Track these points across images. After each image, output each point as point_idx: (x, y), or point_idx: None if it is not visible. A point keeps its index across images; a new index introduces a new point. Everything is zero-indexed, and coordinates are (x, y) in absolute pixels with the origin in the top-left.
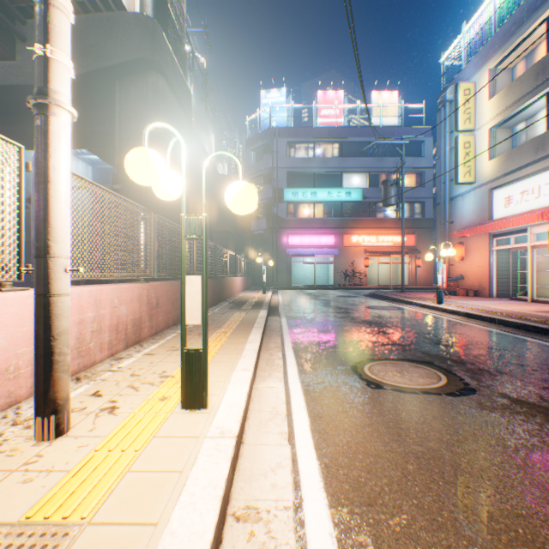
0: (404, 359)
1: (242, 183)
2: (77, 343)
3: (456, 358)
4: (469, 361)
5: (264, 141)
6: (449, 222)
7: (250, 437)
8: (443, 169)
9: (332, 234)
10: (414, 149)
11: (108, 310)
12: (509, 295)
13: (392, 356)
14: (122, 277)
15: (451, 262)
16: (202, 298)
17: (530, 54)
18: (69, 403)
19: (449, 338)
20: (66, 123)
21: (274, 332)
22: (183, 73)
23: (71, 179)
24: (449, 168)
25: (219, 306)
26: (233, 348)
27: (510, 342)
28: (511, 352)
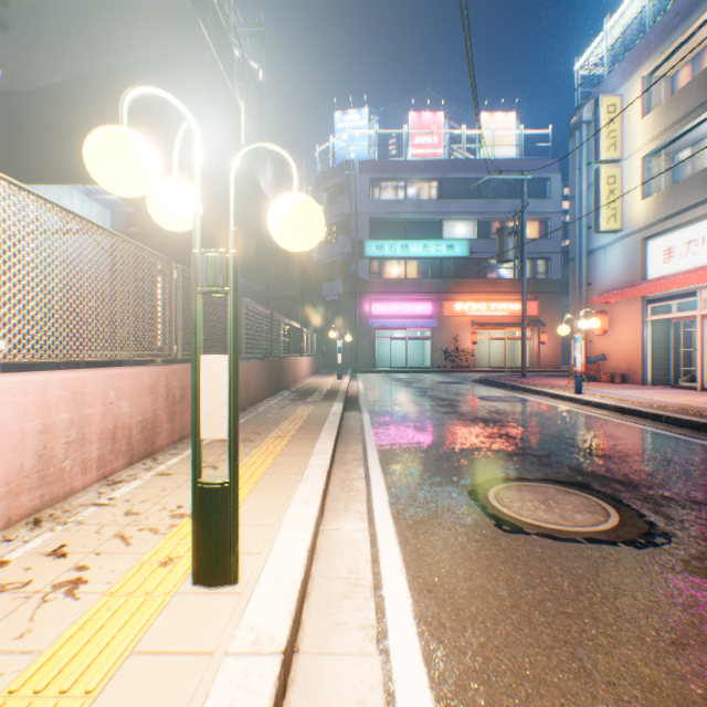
0: (546, 480)
1: (296, 194)
2: (38, 463)
3: (623, 478)
4: (643, 483)
5: (340, 177)
6: (586, 284)
7: (311, 636)
8: (577, 213)
9: (429, 301)
10: (537, 189)
11: (97, 408)
12: (669, 381)
13: (527, 474)
14: (122, 358)
15: (589, 336)
16: (229, 394)
17: (698, 56)
18: None
19: (603, 444)
20: None
21: (352, 435)
22: (228, 79)
23: (26, 200)
24: (585, 212)
25: (277, 397)
26: (292, 464)
27: (693, 451)
28: (700, 467)
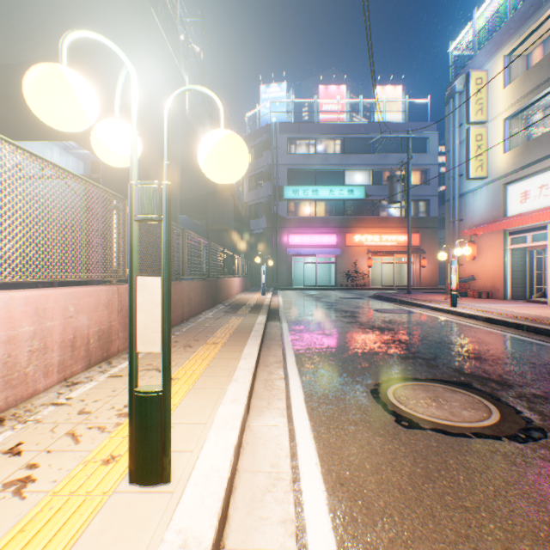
0: (434, 380)
1: (223, 130)
2: (3, 370)
3: (498, 379)
4: (516, 382)
5: (264, 137)
6: (458, 220)
7: (236, 531)
8: (451, 164)
9: (334, 233)
10: (419, 146)
11: (58, 321)
12: (525, 297)
13: (418, 375)
14: (80, 278)
15: (461, 261)
16: (163, 311)
17: (549, 39)
18: None
19: (478, 349)
20: None
21: (273, 341)
22: (175, 57)
23: None
24: (458, 163)
25: (213, 310)
26: (223, 367)
27: None
28: None
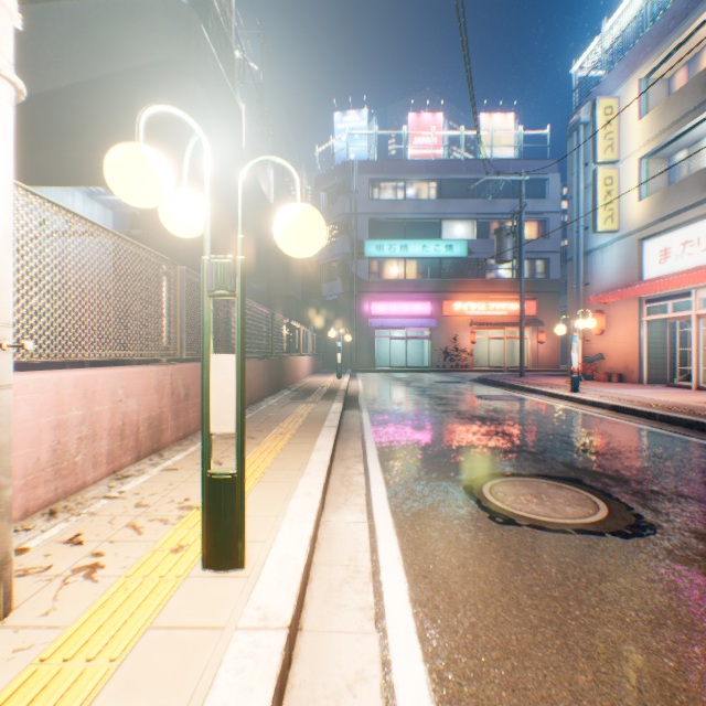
0: (539, 475)
1: (300, 205)
2: (53, 457)
3: (614, 474)
4: (633, 478)
5: (339, 178)
6: (583, 284)
7: (314, 616)
8: (575, 214)
9: (428, 300)
10: (536, 189)
11: (107, 405)
12: (665, 381)
13: (521, 470)
14: (130, 357)
15: (587, 336)
16: (237, 390)
17: (694, 59)
18: (10, 568)
19: (597, 442)
20: (2, 99)
21: (352, 433)
22: (229, 82)
23: (42, 208)
24: (583, 212)
25: (277, 396)
26: (293, 460)
27: (684, 448)
28: (690, 463)
